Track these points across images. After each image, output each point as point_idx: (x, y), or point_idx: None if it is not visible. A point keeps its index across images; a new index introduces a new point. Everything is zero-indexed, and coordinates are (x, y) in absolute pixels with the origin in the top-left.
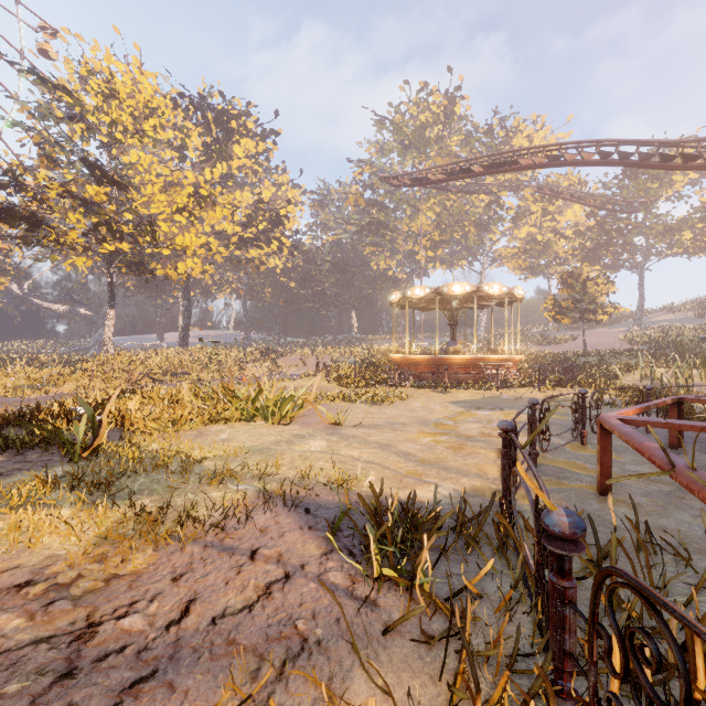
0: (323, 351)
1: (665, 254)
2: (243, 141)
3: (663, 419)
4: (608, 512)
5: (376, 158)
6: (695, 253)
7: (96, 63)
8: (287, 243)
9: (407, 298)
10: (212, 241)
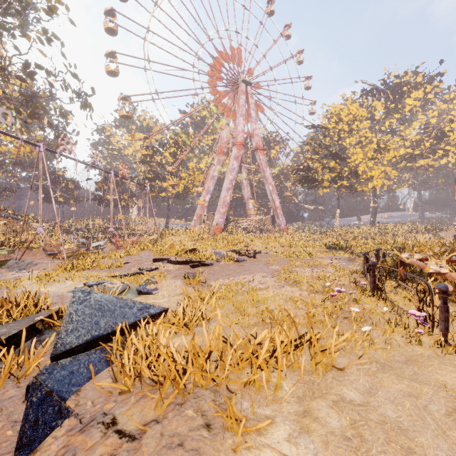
0: None
1: None
2: (412, 95)
3: None
4: None
5: None
6: None
7: (333, 111)
8: (451, 149)
9: None
10: (387, 168)
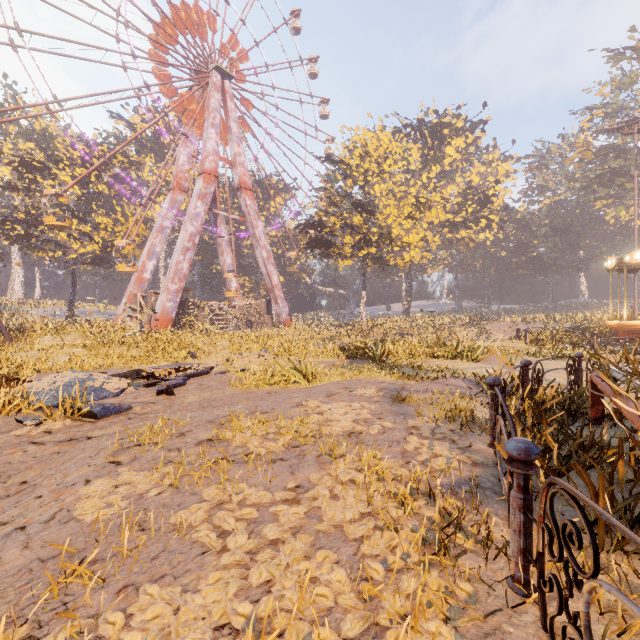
0: (534, 318)
1: None
2: (453, 142)
3: None
4: None
5: (611, 98)
6: None
7: (358, 139)
8: (495, 219)
9: (625, 263)
10: (428, 234)
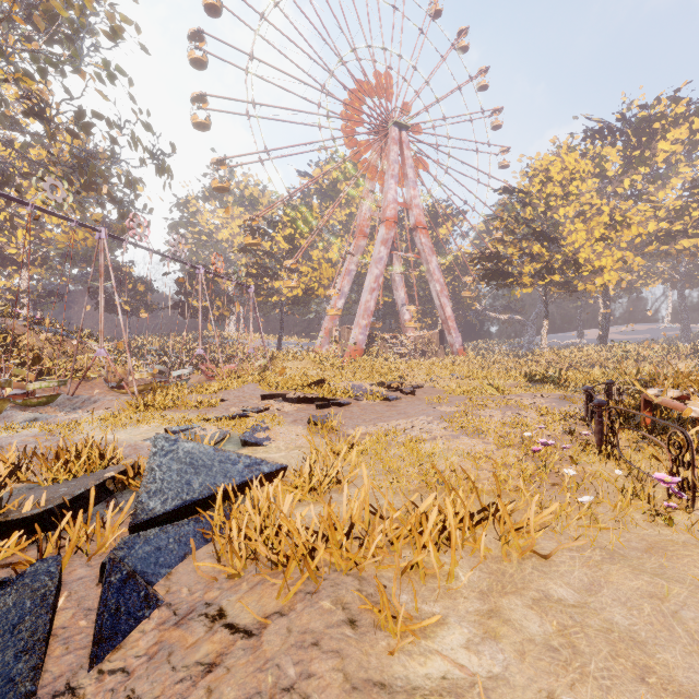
0: None
1: None
2: (668, 135)
3: None
4: None
5: None
6: None
7: (538, 166)
8: None
9: None
10: (627, 254)
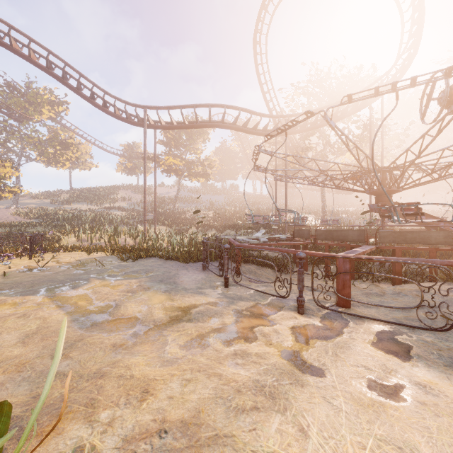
0: None
1: (31, 158)
2: None
3: (348, 252)
4: (382, 314)
5: None
6: (52, 163)
7: None
8: None
9: None
10: None
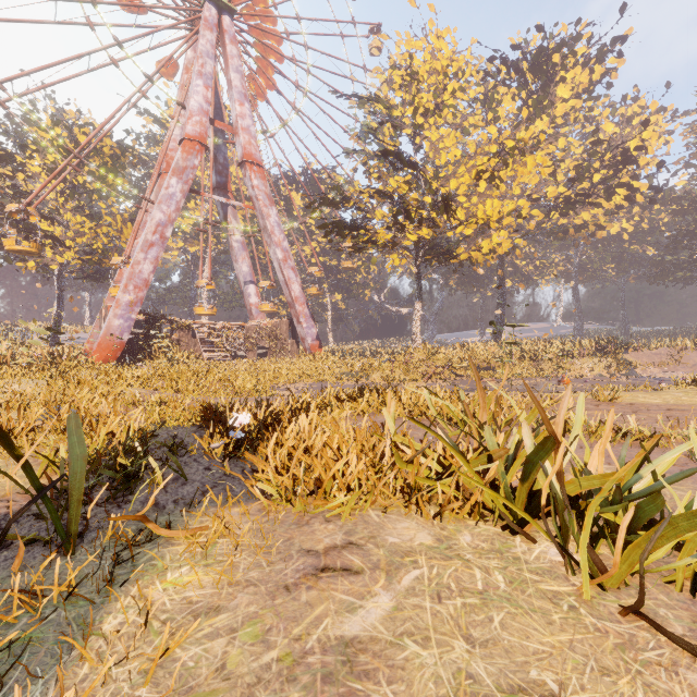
0: None
1: None
2: (569, 75)
3: None
4: None
5: None
6: None
7: (398, 55)
8: (641, 187)
9: None
10: (521, 203)
